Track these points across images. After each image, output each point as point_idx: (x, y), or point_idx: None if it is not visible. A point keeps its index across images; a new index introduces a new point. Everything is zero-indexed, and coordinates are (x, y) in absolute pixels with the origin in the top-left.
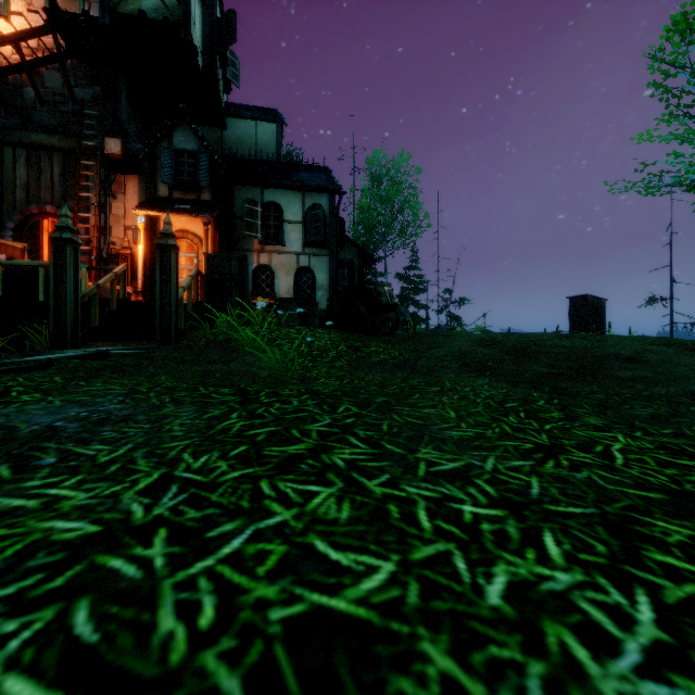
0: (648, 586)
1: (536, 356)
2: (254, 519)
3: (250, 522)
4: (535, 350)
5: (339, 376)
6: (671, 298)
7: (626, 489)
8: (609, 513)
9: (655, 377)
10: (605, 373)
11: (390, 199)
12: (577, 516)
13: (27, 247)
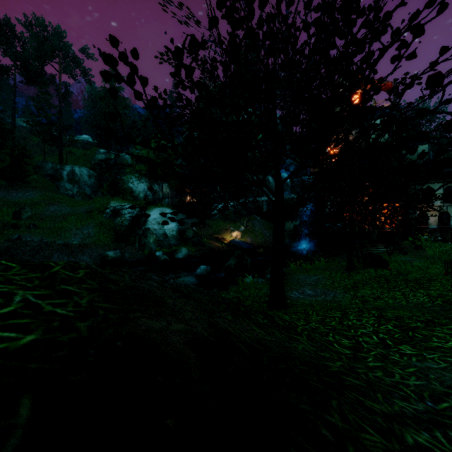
0: None
1: None
2: (432, 266)
3: (432, 266)
4: None
5: (449, 258)
6: None
7: None
8: None
9: None
10: None
11: None
12: None
13: None
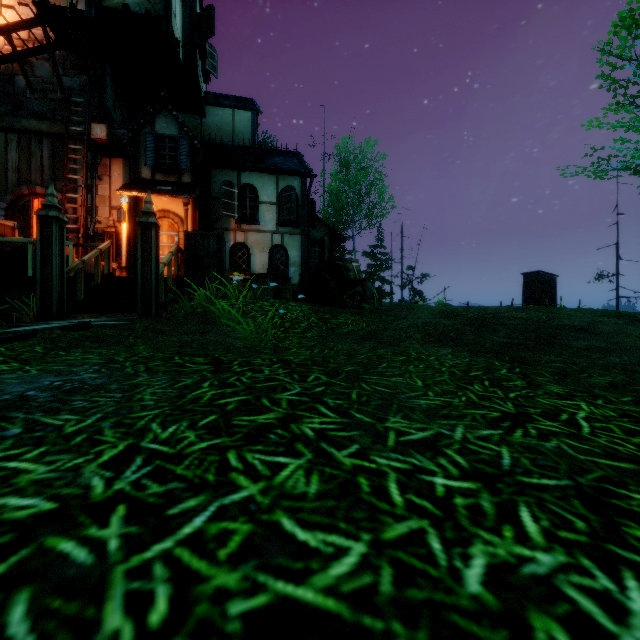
0: (636, 569)
1: (495, 327)
2: (219, 494)
3: (214, 498)
4: (494, 321)
5: (310, 346)
6: (617, 274)
7: (596, 459)
8: (584, 485)
9: (608, 347)
10: (561, 343)
11: (357, 182)
12: (551, 488)
13: (17, 225)
